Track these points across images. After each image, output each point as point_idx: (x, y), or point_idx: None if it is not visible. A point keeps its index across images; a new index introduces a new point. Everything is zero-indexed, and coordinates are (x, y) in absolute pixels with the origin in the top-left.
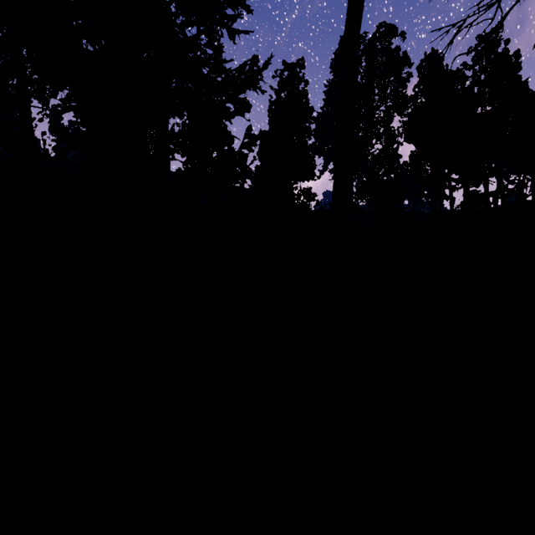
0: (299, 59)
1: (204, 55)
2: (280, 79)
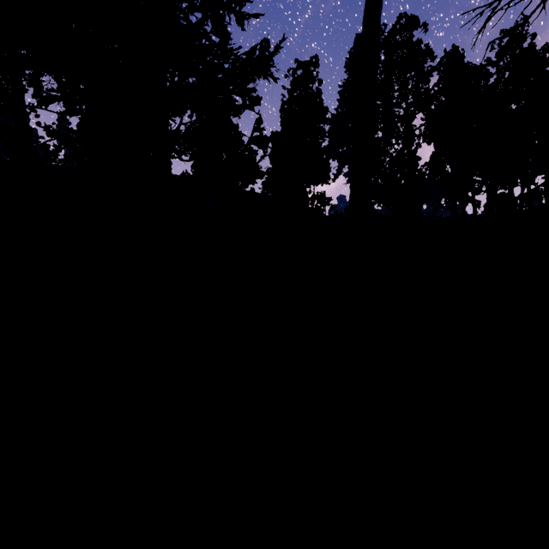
0: (313, 57)
1: (209, 42)
2: (293, 79)
